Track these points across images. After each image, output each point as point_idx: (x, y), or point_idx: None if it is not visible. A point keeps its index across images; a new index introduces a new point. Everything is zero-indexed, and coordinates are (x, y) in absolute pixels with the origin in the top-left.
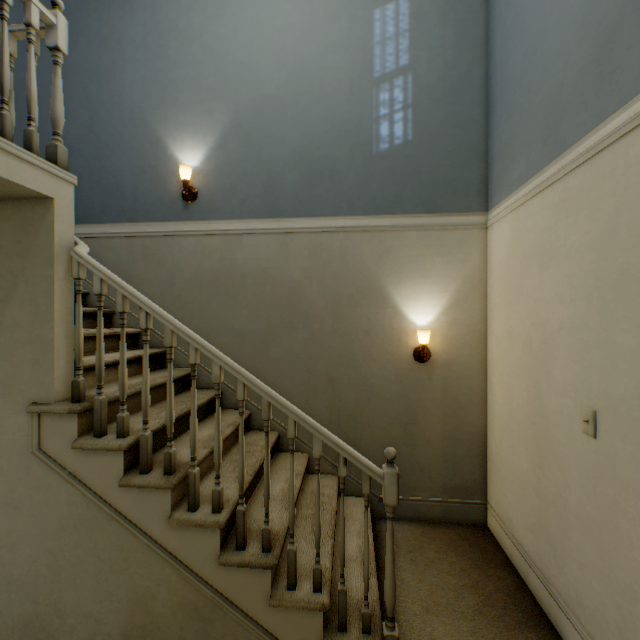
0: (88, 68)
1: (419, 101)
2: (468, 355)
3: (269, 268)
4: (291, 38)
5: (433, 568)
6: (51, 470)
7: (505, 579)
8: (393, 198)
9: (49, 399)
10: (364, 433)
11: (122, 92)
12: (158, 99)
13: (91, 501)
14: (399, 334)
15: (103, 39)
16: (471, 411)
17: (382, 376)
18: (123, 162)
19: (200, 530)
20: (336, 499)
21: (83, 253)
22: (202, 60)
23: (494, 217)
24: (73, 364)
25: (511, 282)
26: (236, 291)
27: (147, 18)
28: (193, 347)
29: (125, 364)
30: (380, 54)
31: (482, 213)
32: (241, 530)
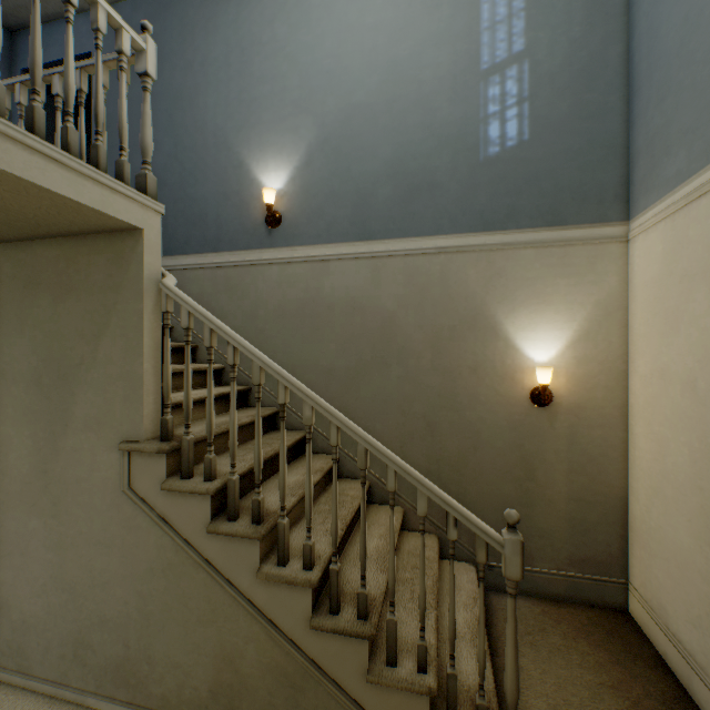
0: (172, 94)
1: (538, 92)
2: (602, 398)
3: (358, 297)
4: (383, 36)
5: (559, 657)
6: (141, 511)
7: (658, 683)
8: (505, 210)
9: (139, 437)
10: (469, 488)
11: (205, 116)
12: (241, 120)
13: (179, 546)
14: (512, 372)
15: (187, 63)
16: (606, 468)
17: (491, 421)
18: (206, 189)
19: (290, 587)
20: (437, 563)
21: (171, 285)
22: (286, 73)
23: (639, 227)
24: (161, 401)
25: (664, 307)
26: (322, 323)
27: (230, 35)
28: (282, 385)
29: (212, 402)
30: (489, 42)
31: (621, 223)
32: (334, 592)
